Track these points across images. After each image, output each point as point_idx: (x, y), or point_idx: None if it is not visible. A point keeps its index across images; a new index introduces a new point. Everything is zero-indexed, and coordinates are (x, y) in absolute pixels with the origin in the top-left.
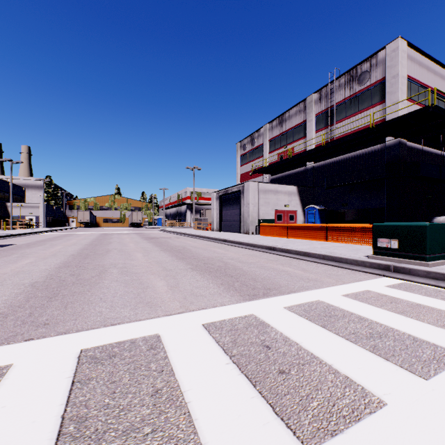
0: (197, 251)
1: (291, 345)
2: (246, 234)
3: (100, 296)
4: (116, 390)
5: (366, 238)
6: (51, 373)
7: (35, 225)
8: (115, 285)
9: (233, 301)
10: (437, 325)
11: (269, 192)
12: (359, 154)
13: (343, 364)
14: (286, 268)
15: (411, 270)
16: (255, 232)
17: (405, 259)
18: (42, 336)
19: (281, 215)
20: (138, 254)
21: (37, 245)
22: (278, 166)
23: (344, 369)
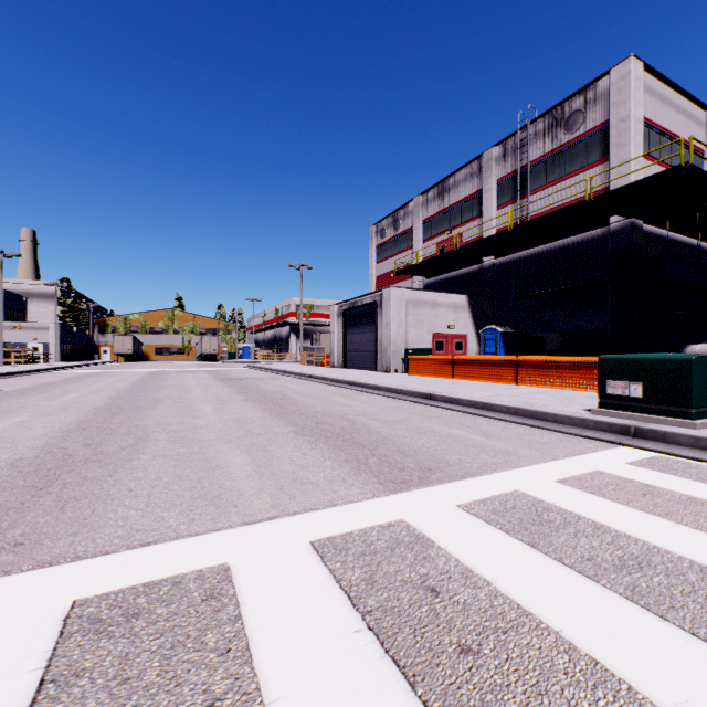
0: (306, 401)
1: (478, 587)
2: (386, 373)
3: (130, 485)
4: (128, 702)
5: (583, 379)
6: (2, 659)
7: (43, 358)
8: (159, 464)
9: (366, 494)
10: None
11: (423, 305)
12: (566, 244)
13: (582, 630)
14: (454, 431)
15: (668, 435)
16: (400, 369)
17: (655, 416)
18: (3, 570)
19: (443, 341)
20: (207, 406)
21: (39, 392)
22: (437, 263)
23: (586, 642)
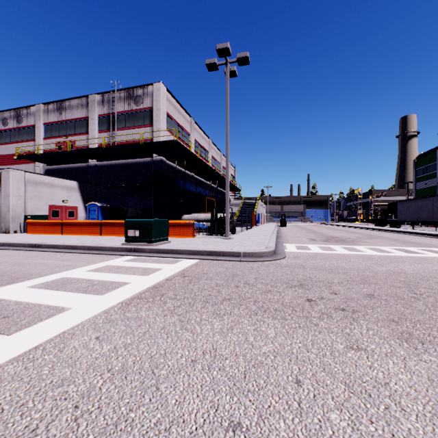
0: None
1: (22, 304)
2: (5, 233)
3: None
4: None
5: None
6: None
7: None
8: None
9: None
10: (132, 274)
11: (41, 185)
12: (135, 162)
13: (58, 302)
14: (46, 261)
15: (143, 249)
16: (20, 230)
17: (143, 243)
18: None
19: (59, 210)
20: None
21: None
22: (56, 157)
23: (57, 304)
